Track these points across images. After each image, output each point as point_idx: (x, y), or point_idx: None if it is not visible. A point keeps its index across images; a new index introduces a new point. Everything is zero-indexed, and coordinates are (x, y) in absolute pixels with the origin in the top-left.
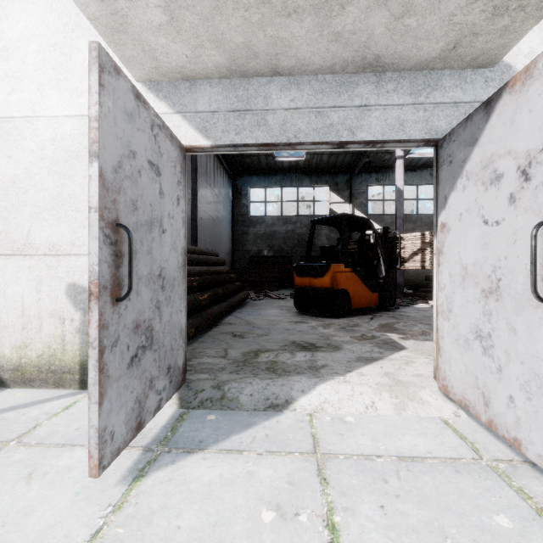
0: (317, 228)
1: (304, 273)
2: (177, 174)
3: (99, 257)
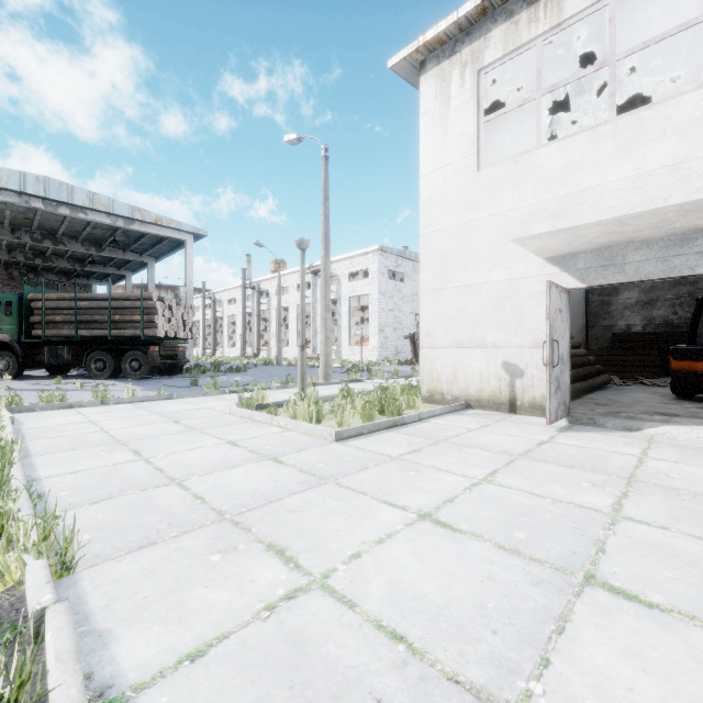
0: None
1: (681, 357)
2: (566, 307)
3: (549, 352)
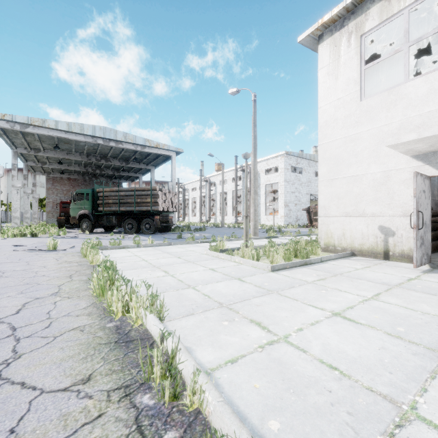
0: None
1: None
2: (428, 188)
3: (416, 219)
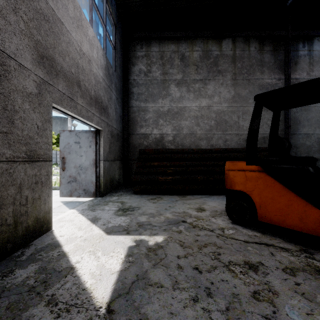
0: None
1: None
2: (90, 139)
3: (60, 163)
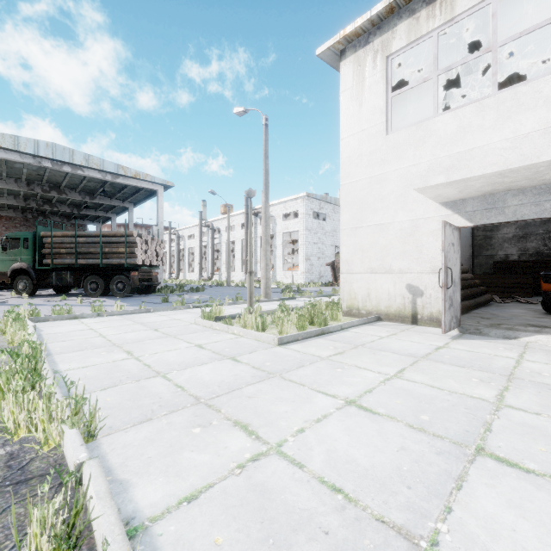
0: None
1: (550, 280)
2: (458, 241)
3: (444, 277)
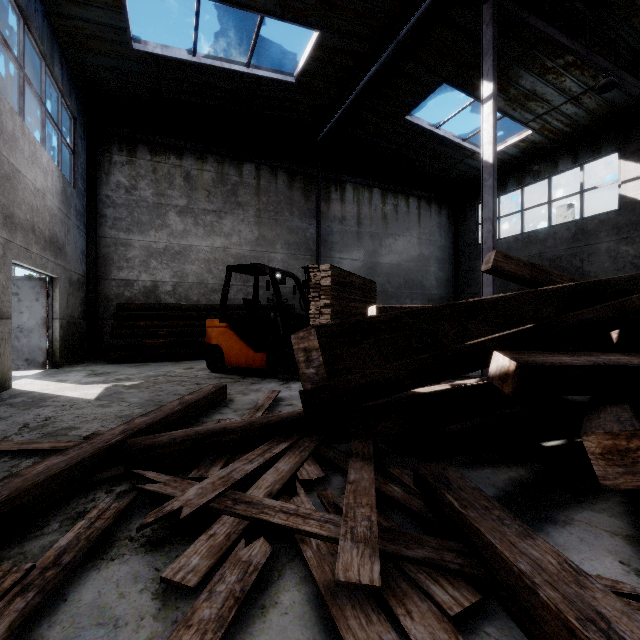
0: (588, 241)
1: None
2: (37, 290)
3: None
